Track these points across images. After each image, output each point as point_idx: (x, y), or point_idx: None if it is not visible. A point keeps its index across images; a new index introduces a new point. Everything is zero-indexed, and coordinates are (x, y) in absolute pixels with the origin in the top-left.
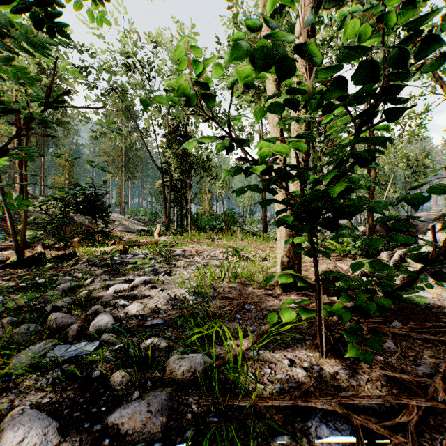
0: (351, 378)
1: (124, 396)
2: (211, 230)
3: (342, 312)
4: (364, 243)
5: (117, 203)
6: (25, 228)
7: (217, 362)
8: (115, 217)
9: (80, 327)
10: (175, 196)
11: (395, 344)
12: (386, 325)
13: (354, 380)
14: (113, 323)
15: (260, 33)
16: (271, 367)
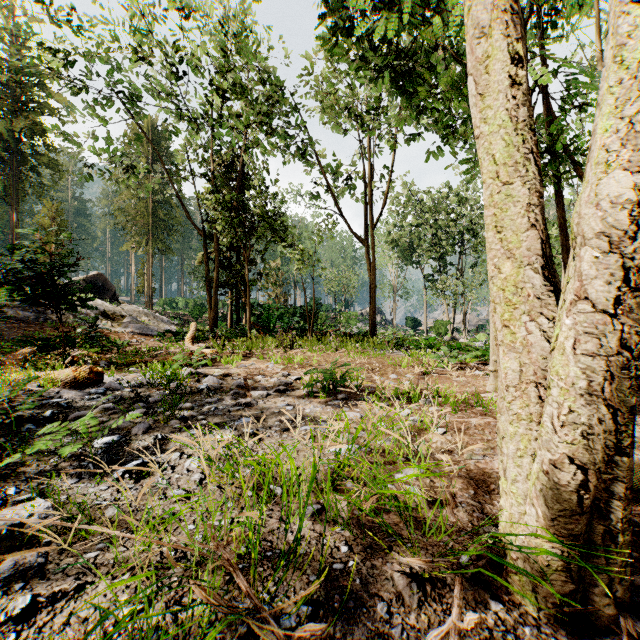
0: None
1: None
2: (285, 331)
3: None
4: None
5: (140, 289)
6: None
7: None
8: (127, 311)
9: None
10: (227, 275)
11: None
12: None
13: None
14: None
15: None
16: None
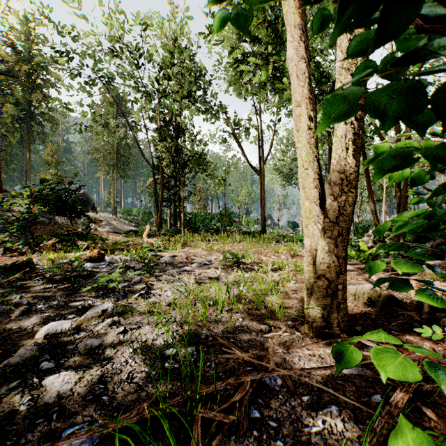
0: None
1: None
2: (206, 230)
3: None
4: None
5: (108, 202)
6: None
7: None
8: (103, 217)
9: None
10: (168, 194)
11: None
12: None
13: None
14: None
15: None
16: None
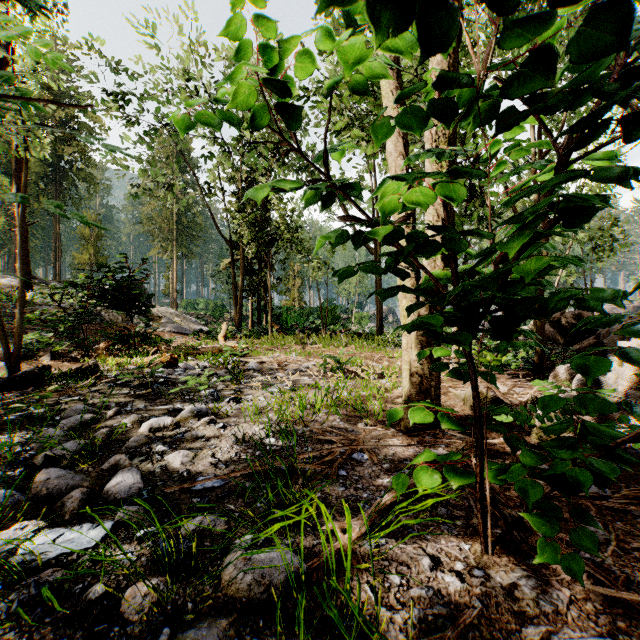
0: (541, 596)
1: (143, 637)
2: (302, 331)
3: (527, 483)
4: (575, 366)
5: (166, 291)
6: (21, 329)
7: (309, 563)
8: (162, 312)
9: (86, 494)
10: (250, 281)
11: (604, 527)
12: None
13: (547, 600)
14: (141, 486)
15: None
16: (401, 572)
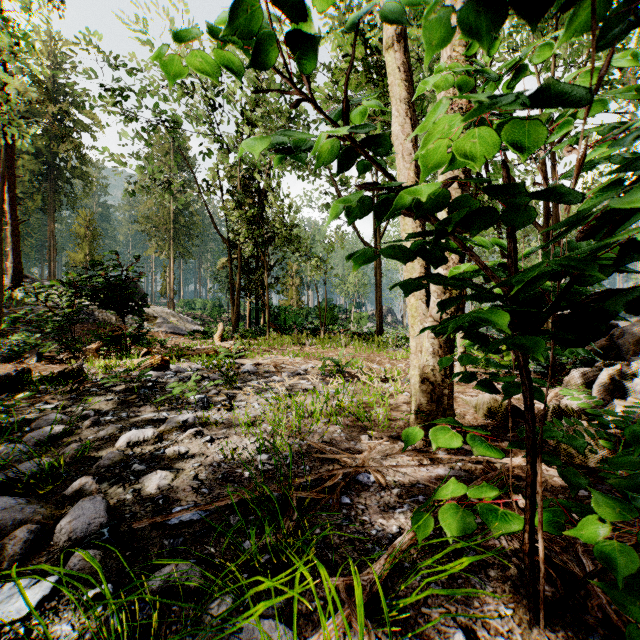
0: None
1: None
2: (300, 331)
3: (610, 550)
4: None
5: (163, 291)
6: None
7: None
8: (157, 312)
9: (34, 532)
10: (247, 280)
11: None
12: (633, 524)
13: None
14: (104, 520)
15: (381, 3)
16: None
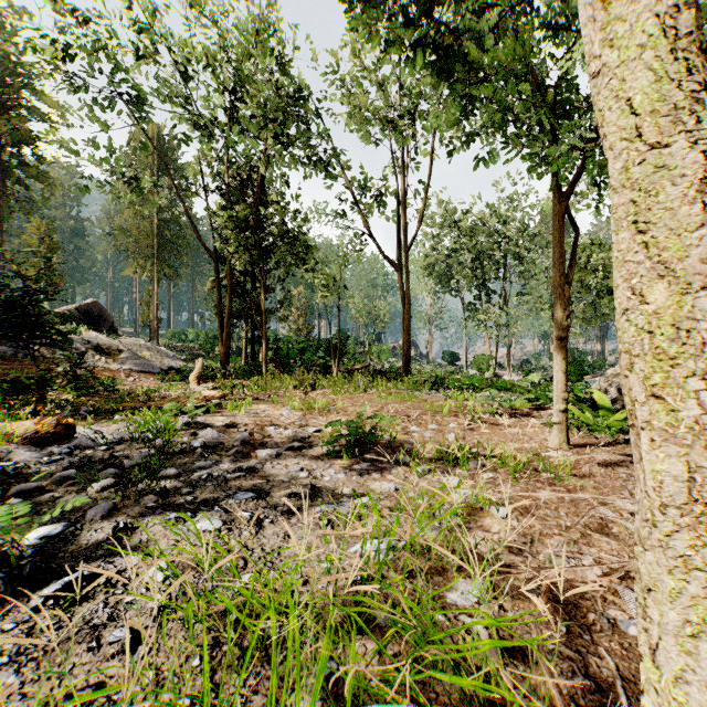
0: None
1: None
2: (307, 368)
3: None
4: None
5: (144, 319)
6: None
7: None
8: (126, 344)
9: None
10: (240, 304)
11: None
12: None
13: None
14: None
15: None
16: None
